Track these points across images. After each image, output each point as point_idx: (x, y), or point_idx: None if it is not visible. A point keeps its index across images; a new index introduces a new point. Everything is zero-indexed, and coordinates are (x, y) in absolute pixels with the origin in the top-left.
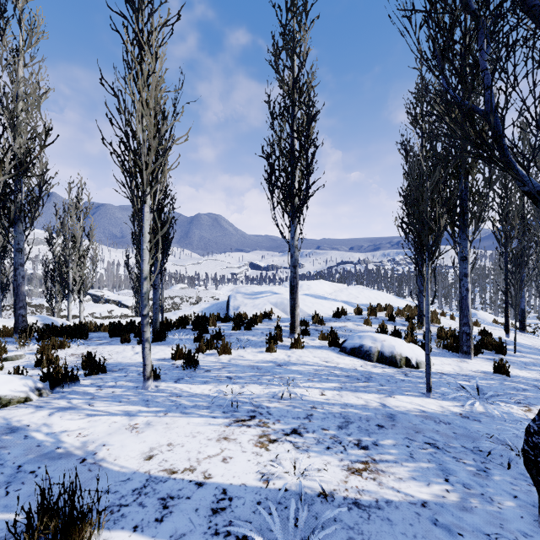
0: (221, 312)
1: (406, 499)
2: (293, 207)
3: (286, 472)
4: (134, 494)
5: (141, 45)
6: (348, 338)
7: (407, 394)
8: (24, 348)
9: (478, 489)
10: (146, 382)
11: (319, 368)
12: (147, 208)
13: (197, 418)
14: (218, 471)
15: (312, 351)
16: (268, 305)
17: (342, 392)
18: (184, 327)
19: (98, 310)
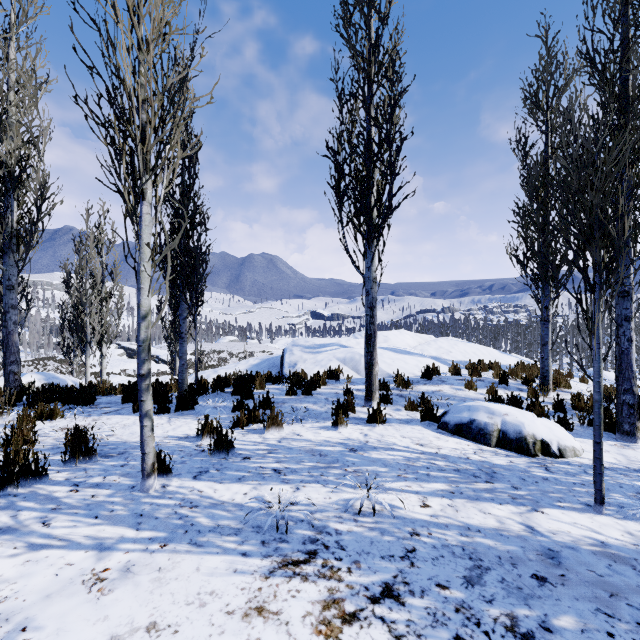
0: (273, 370)
1: None
2: (370, 223)
3: None
4: None
5: None
6: (451, 410)
7: (563, 506)
8: (1, 417)
9: None
10: (145, 481)
11: (412, 455)
12: (146, 207)
13: (216, 557)
14: None
15: (398, 427)
16: (334, 361)
17: (455, 502)
18: (222, 390)
19: (132, 367)
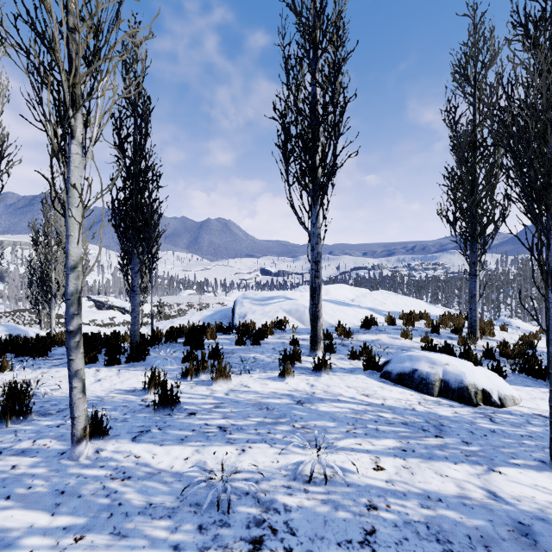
0: (225, 321)
1: None
2: (315, 181)
3: None
4: None
5: None
6: (393, 359)
7: (518, 464)
8: None
9: None
10: (75, 447)
11: (359, 407)
12: (76, 147)
13: None
14: None
15: (343, 377)
16: (281, 312)
17: (409, 462)
18: (174, 341)
19: (100, 317)
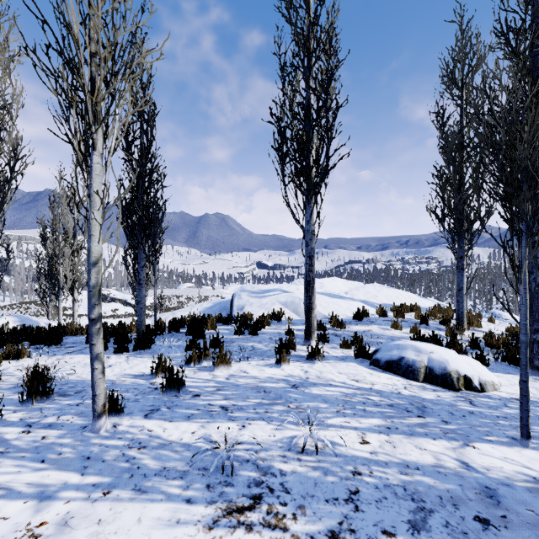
0: (224, 312)
1: None
2: (309, 181)
3: None
4: None
5: None
6: (381, 348)
7: (491, 440)
8: None
9: None
10: (96, 421)
11: (349, 391)
12: (97, 157)
13: (159, 505)
14: None
15: (335, 364)
16: (277, 304)
17: (392, 437)
18: (177, 331)
19: (103, 309)
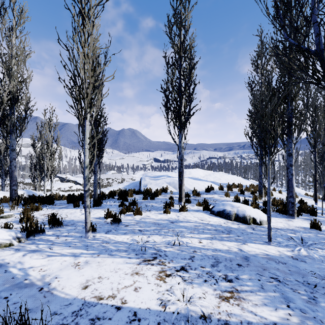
0: (136, 188)
1: (261, 321)
2: (180, 122)
3: (177, 299)
4: (73, 316)
5: (83, 17)
6: (216, 205)
7: (255, 242)
8: (14, 210)
9: (311, 313)
10: (87, 233)
11: (197, 224)
12: (87, 122)
13: (119, 259)
14: (131, 298)
15: (193, 213)
16: (165, 183)
17: (212, 241)
18: (113, 197)
19: (63, 186)
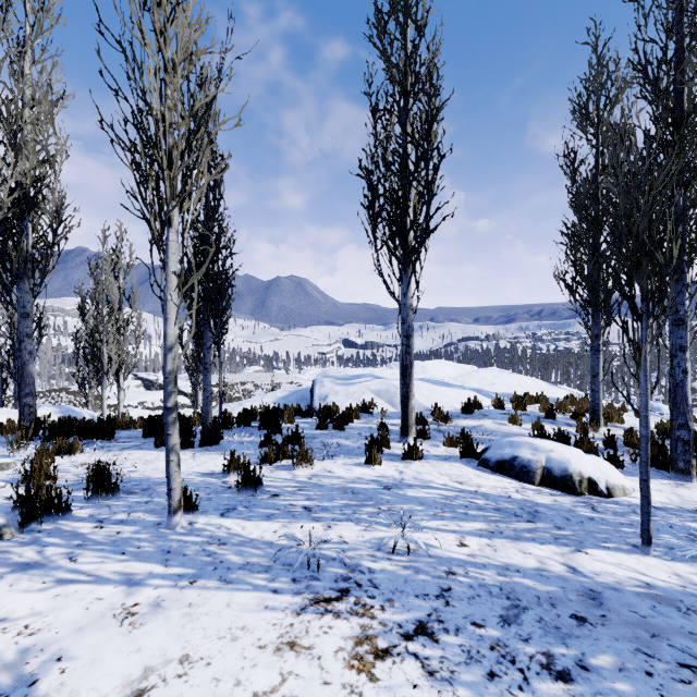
0: (303, 403)
1: None
2: (405, 247)
3: None
4: None
5: None
6: (492, 446)
7: (608, 547)
8: (18, 452)
9: None
10: (172, 517)
11: (450, 493)
12: (173, 235)
13: (246, 594)
14: None
15: (436, 464)
16: (368, 393)
17: (494, 541)
18: (248, 425)
19: (150, 399)
